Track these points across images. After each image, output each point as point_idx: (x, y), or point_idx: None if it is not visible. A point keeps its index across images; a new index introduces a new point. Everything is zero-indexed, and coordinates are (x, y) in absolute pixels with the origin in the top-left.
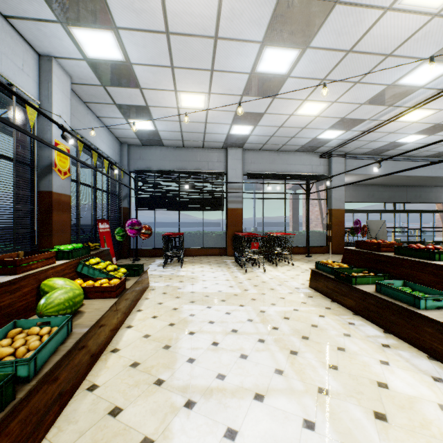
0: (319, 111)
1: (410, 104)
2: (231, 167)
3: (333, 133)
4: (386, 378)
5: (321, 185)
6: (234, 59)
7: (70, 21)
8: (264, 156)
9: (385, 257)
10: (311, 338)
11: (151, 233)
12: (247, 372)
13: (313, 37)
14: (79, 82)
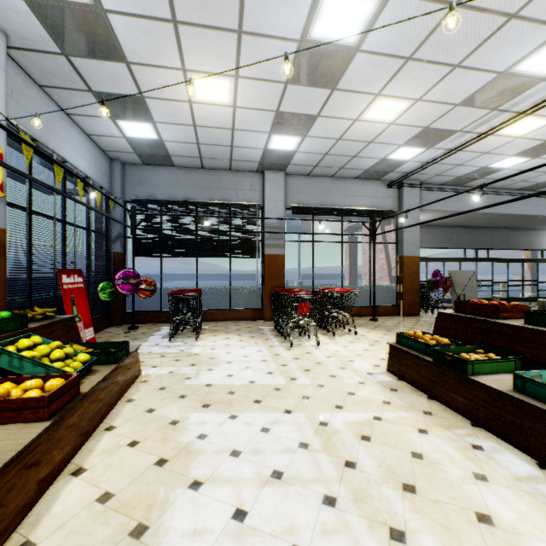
0: (395, 115)
1: (520, 108)
2: (269, 198)
3: (410, 152)
4: None
5: (388, 225)
6: (276, 10)
7: None
8: (314, 184)
9: (511, 327)
10: (421, 490)
11: (155, 289)
12: None
13: None
14: (22, 46)
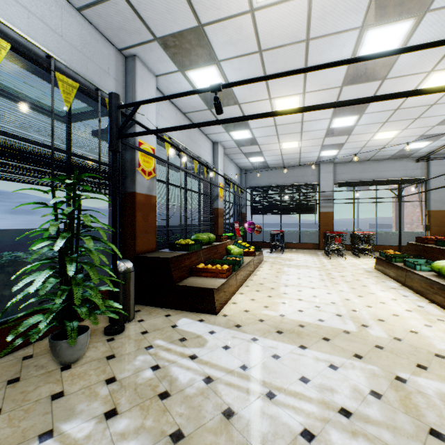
0: (394, 135)
1: None
2: (323, 179)
3: (421, 144)
4: (377, 293)
5: (422, 187)
6: (315, 126)
7: (231, 131)
8: (354, 167)
9: (427, 247)
10: (351, 282)
11: (261, 231)
12: (310, 284)
13: (365, 110)
14: (226, 148)
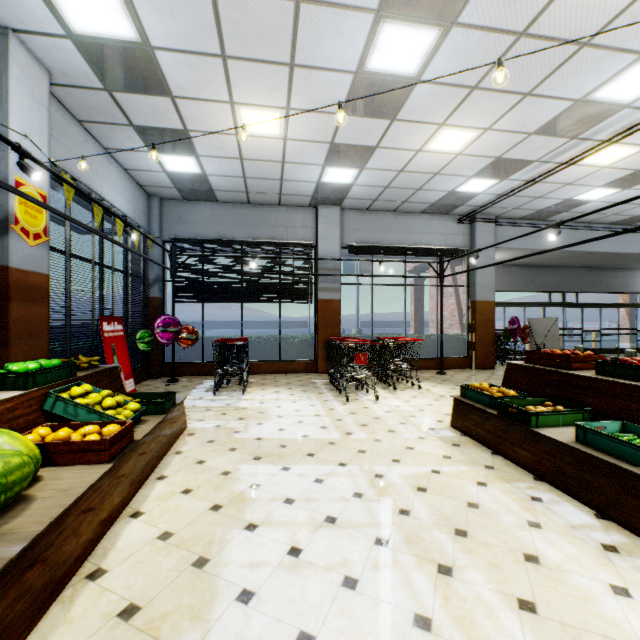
0: (462, 146)
1: (603, 136)
2: (323, 236)
3: (481, 184)
4: (637, 633)
5: (459, 265)
6: (330, 43)
7: None
8: (374, 220)
9: (581, 378)
10: (473, 534)
11: (197, 338)
12: (358, 626)
13: (465, 4)
14: (65, 82)
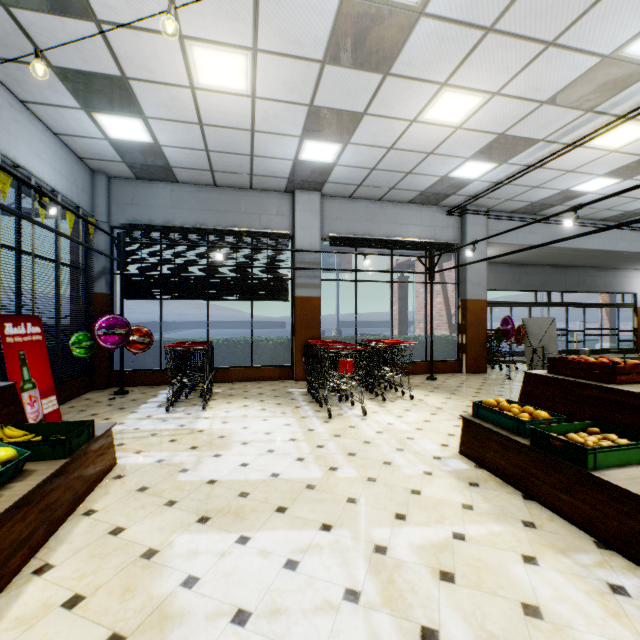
0: (464, 116)
1: (622, 110)
2: (301, 225)
3: (478, 168)
4: None
5: (447, 262)
6: None
7: None
8: (358, 209)
9: (637, 397)
10: None
11: (151, 342)
12: None
13: None
14: None
